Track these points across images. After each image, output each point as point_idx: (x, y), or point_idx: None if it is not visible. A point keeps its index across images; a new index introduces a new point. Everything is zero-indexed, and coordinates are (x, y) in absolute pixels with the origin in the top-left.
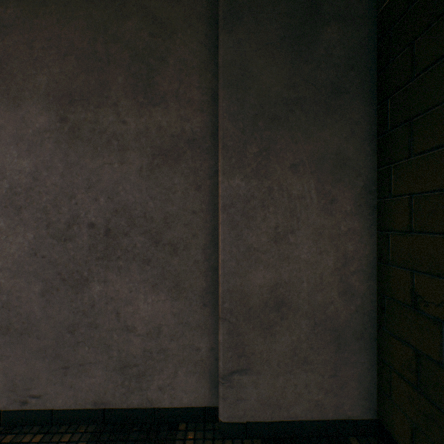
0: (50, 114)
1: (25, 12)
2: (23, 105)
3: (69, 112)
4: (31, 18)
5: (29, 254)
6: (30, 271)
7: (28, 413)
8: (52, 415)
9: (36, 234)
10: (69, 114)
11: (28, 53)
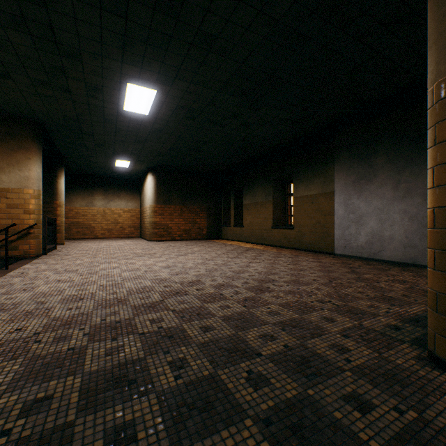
0: (421, 199)
1: (414, 177)
2: (413, 197)
3: (426, 198)
4: (415, 178)
5: (415, 230)
6: (415, 234)
7: (415, 264)
8: (421, 266)
9: (417, 226)
10: (426, 198)
11: (415, 186)
